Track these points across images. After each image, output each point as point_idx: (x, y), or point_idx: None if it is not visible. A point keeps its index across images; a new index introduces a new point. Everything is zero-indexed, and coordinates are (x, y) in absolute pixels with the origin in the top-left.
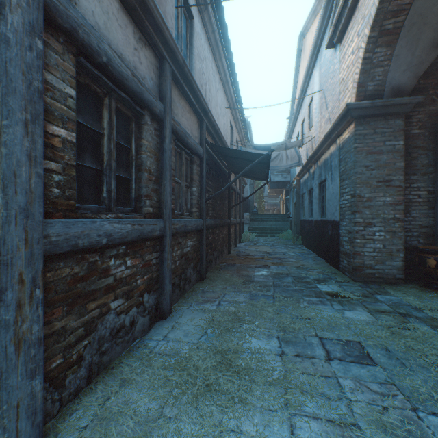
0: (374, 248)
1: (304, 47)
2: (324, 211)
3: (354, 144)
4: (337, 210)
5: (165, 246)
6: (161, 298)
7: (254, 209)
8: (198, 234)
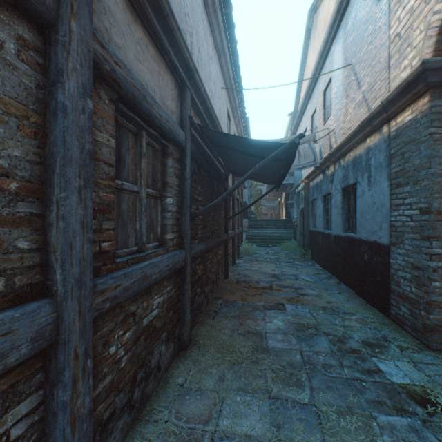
0: None
1: (316, 23)
2: (352, 224)
3: (430, 129)
4: (384, 228)
5: (63, 370)
6: None
7: (252, 214)
8: (176, 275)
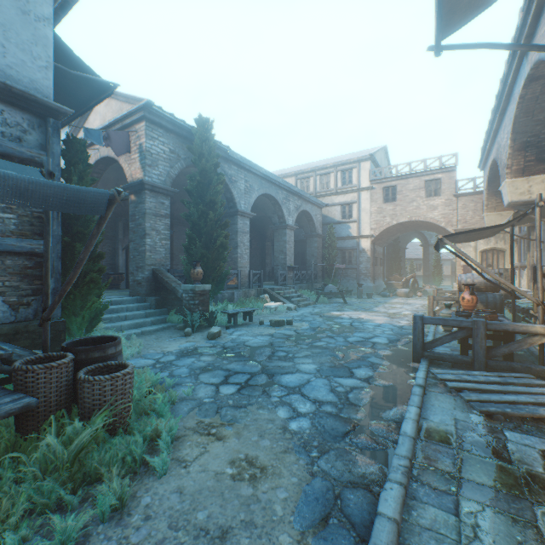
0: None
1: None
2: None
3: None
4: None
5: None
6: None
7: None
8: None
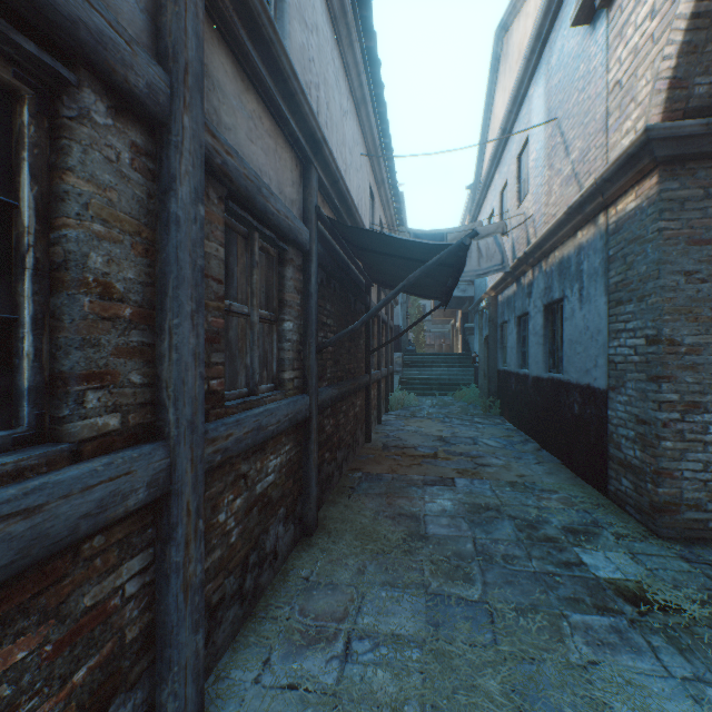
0: (705, 461)
1: (508, 49)
2: (558, 360)
3: (659, 222)
4: (600, 366)
5: (177, 526)
6: (163, 691)
7: (409, 345)
8: (298, 430)
